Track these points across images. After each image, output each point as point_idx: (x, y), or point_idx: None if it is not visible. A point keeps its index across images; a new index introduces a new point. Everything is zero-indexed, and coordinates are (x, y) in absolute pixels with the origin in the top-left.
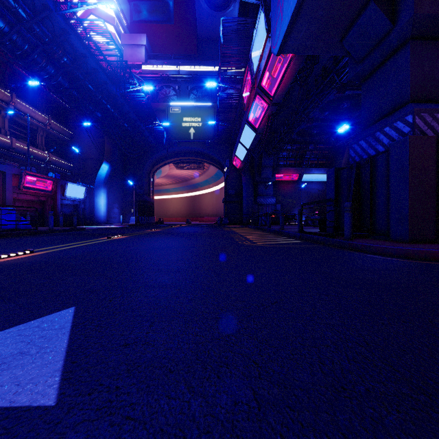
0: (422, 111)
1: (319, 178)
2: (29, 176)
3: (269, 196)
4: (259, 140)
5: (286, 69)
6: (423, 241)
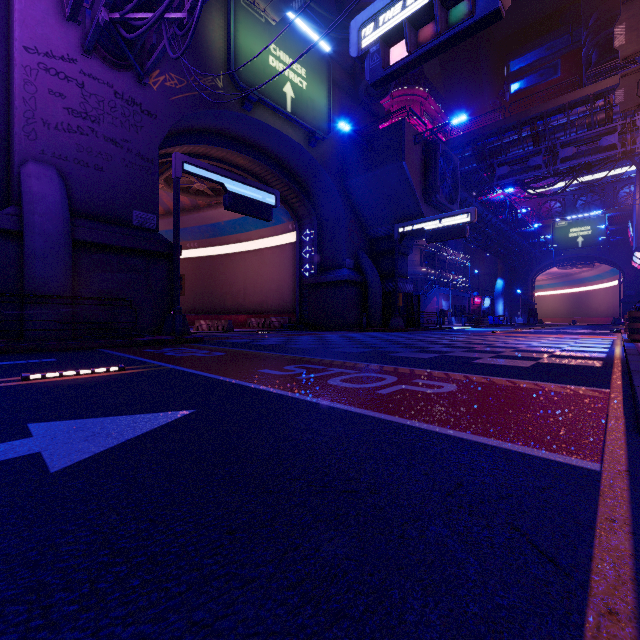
0: None
1: None
2: (475, 298)
3: None
4: None
5: None
6: None
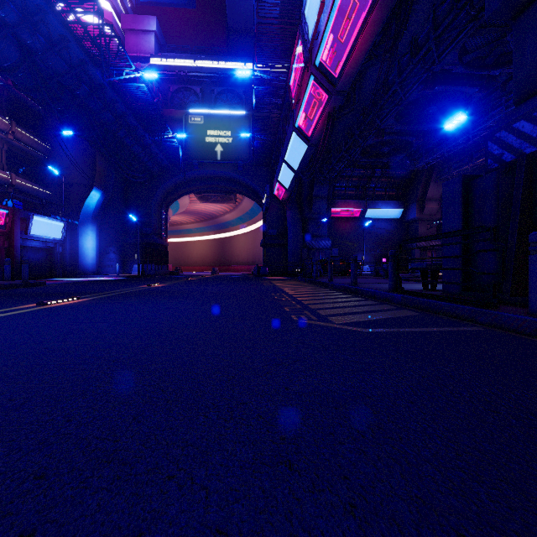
0: None
1: (388, 215)
2: None
3: (322, 237)
4: (310, 162)
5: (363, 23)
6: None
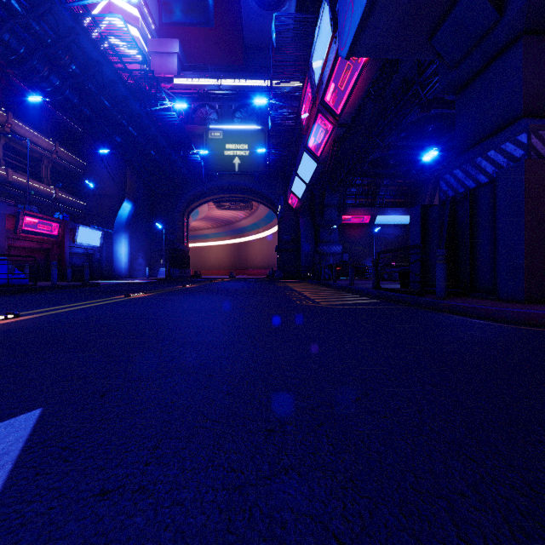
0: (541, 128)
1: (397, 221)
2: (28, 217)
3: (333, 243)
4: (321, 173)
5: (357, 79)
6: (543, 300)
